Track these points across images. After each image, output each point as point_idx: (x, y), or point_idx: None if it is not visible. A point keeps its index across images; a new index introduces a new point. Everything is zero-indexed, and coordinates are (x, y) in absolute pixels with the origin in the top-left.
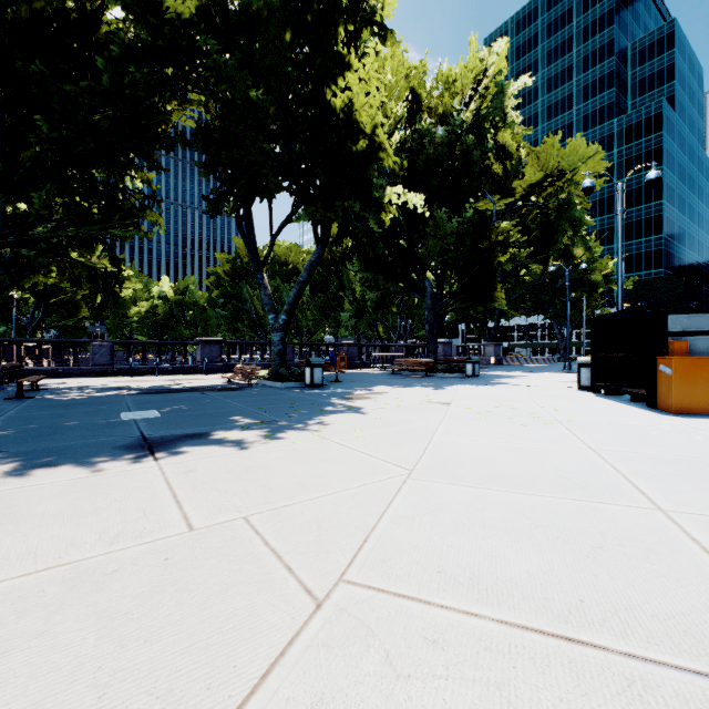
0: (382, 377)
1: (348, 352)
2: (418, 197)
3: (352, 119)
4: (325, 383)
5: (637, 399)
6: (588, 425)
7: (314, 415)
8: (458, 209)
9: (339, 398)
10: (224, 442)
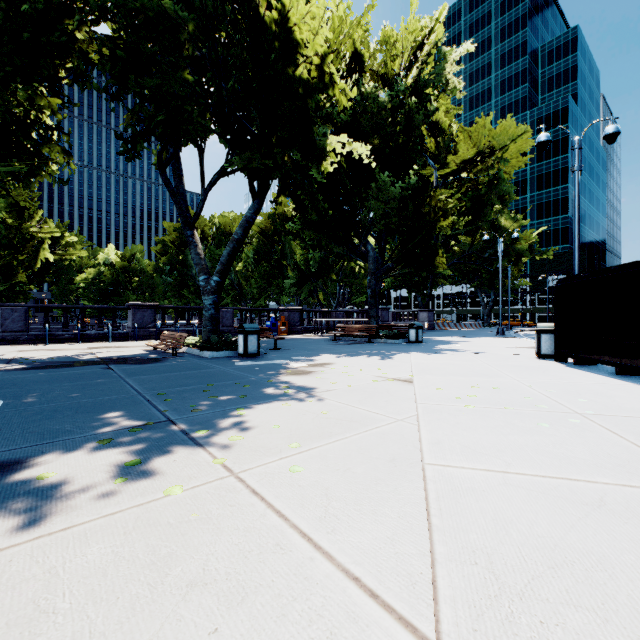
0: (324, 343)
1: (289, 318)
2: (363, 150)
3: (291, 35)
4: (261, 352)
5: (625, 372)
6: (633, 423)
7: (231, 408)
8: (400, 173)
9: (274, 373)
10: (20, 496)
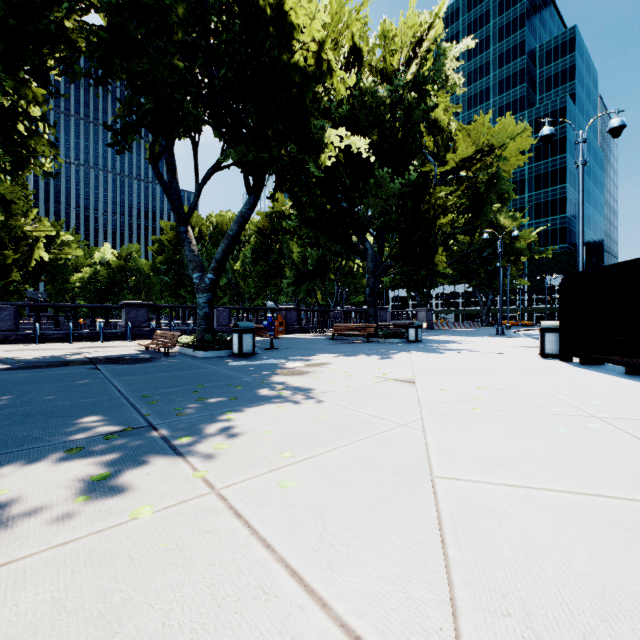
0: (322, 342)
1: (287, 317)
2: (362, 144)
3: (286, 20)
4: (257, 351)
5: (635, 372)
6: None
7: (220, 411)
8: (399, 169)
9: (269, 373)
10: None
